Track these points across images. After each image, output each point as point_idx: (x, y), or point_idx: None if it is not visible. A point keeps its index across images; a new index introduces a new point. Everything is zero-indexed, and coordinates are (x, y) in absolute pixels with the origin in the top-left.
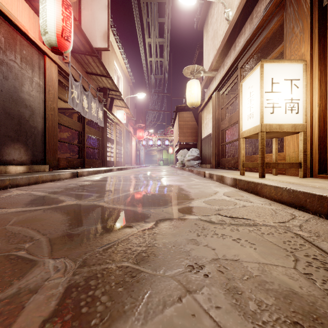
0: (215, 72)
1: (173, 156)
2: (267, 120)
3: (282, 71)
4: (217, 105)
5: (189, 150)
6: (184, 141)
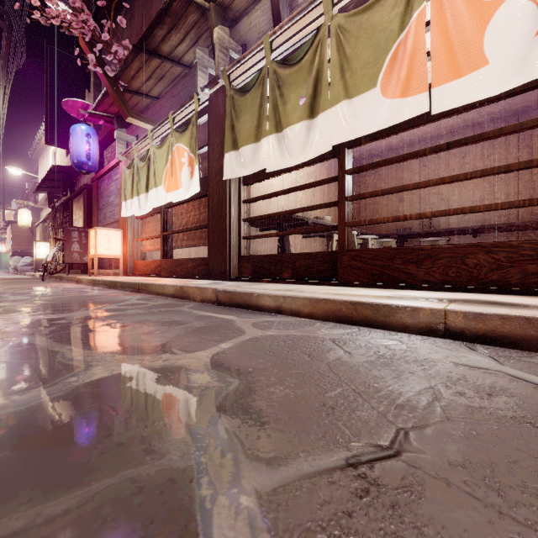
0: (44, 206)
1: (10, 257)
2: (38, 257)
3: (43, 244)
4: (43, 232)
5: (24, 258)
6: (19, 249)
